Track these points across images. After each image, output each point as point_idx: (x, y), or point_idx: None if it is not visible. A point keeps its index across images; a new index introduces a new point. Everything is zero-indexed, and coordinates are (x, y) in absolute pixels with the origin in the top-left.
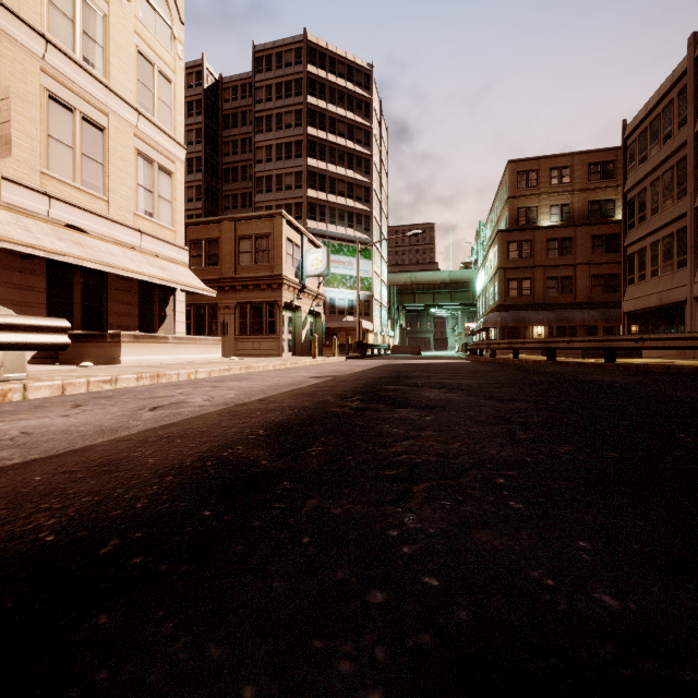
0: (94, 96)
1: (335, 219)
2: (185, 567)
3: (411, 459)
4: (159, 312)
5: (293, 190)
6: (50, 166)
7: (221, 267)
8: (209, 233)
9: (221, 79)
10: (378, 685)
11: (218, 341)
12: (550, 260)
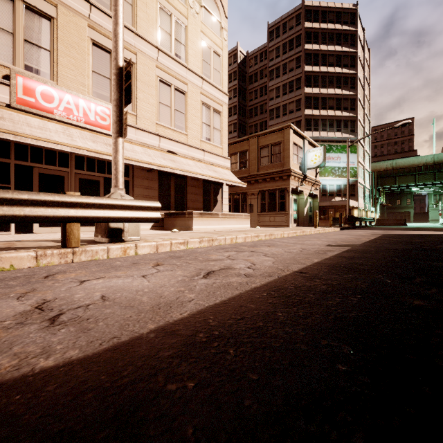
0: (180, 75)
1: (326, 127)
2: None
3: None
4: (214, 199)
5: (294, 112)
6: (160, 119)
7: (249, 168)
8: (242, 148)
9: (248, 54)
10: None
11: (248, 216)
12: None
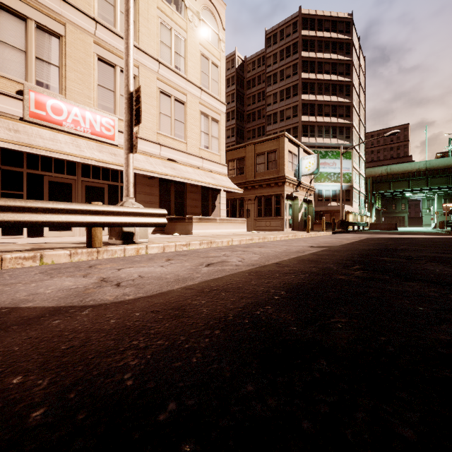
0: (180, 86)
1: (322, 134)
2: None
3: None
4: (212, 204)
5: (291, 119)
6: (161, 129)
7: (246, 175)
8: (239, 154)
9: (246, 59)
10: None
11: (244, 221)
12: None
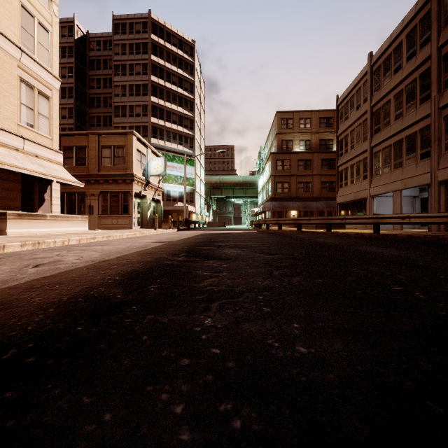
0: None
1: (170, 139)
2: (65, 360)
3: (212, 289)
4: (39, 197)
5: (141, 117)
6: None
7: (88, 167)
8: (79, 142)
9: (88, 34)
10: (182, 402)
11: (86, 219)
12: (299, 172)
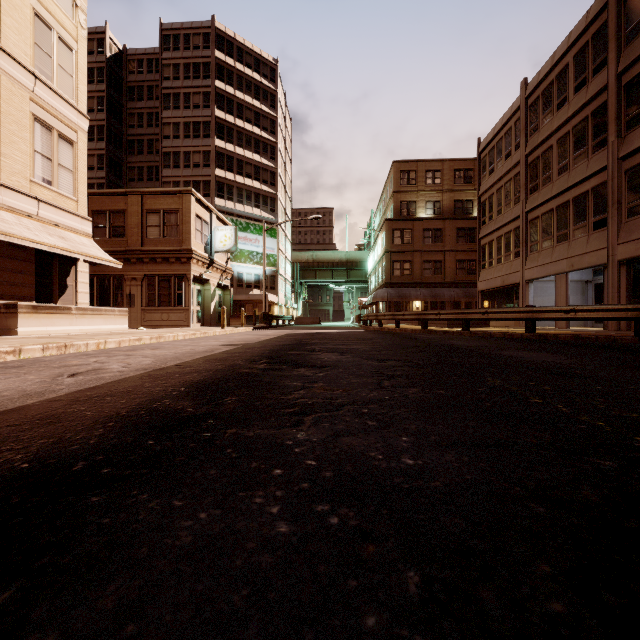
0: None
1: (242, 199)
2: (145, 471)
3: (305, 402)
4: (59, 282)
5: (202, 168)
6: None
7: (128, 239)
8: (115, 205)
9: (126, 50)
10: (278, 504)
11: (125, 312)
12: (425, 246)
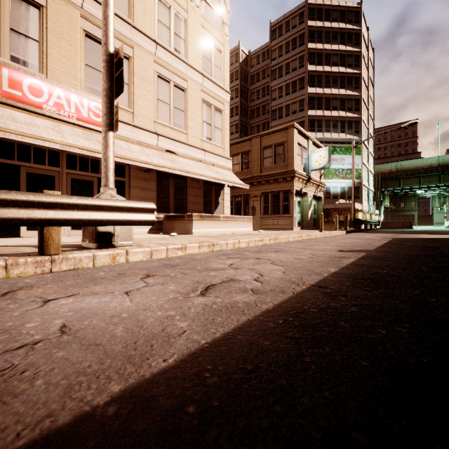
0: (180, 71)
1: (329, 128)
2: None
3: None
4: (215, 201)
5: (298, 113)
6: (158, 117)
7: (251, 170)
8: (244, 148)
9: (250, 53)
10: None
11: (250, 219)
12: None
